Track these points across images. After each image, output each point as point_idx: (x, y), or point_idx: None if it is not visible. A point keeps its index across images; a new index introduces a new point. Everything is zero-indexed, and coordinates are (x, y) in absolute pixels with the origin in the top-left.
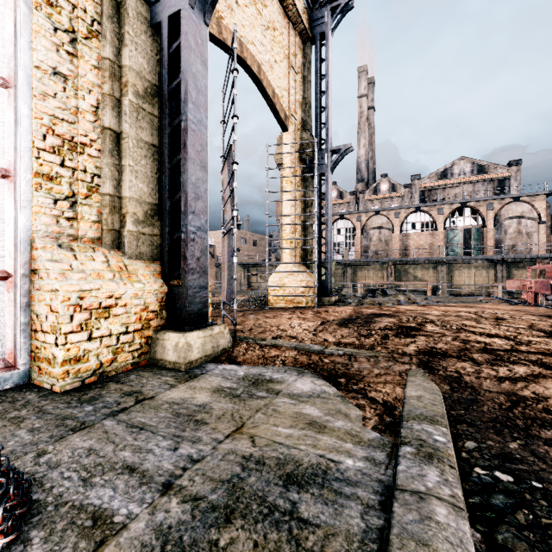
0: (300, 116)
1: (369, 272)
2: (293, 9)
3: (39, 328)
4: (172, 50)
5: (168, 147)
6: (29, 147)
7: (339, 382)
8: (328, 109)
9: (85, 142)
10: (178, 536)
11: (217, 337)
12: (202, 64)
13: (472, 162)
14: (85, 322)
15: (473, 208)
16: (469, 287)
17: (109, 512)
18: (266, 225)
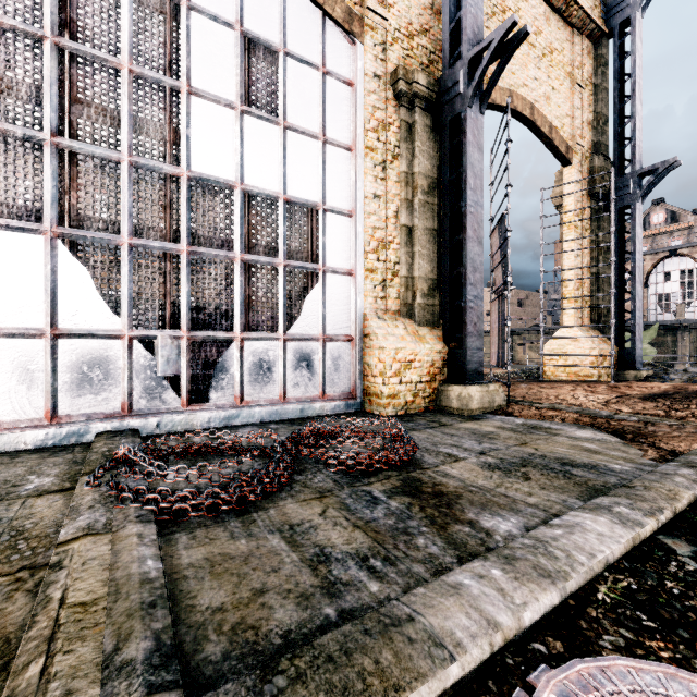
0: (589, 140)
1: None
2: (578, 14)
3: (369, 373)
4: (451, 148)
5: (448, 231)
6: (362, 253)
7: (624, 436)
8: (634, 119)
9: (390, 240)
10: (496, 465)
11: (493, 394)
12: (478, 151)
13: None
14: (398, 370)
15: None
16: None
17: (454, 455)
18: (541, 283)
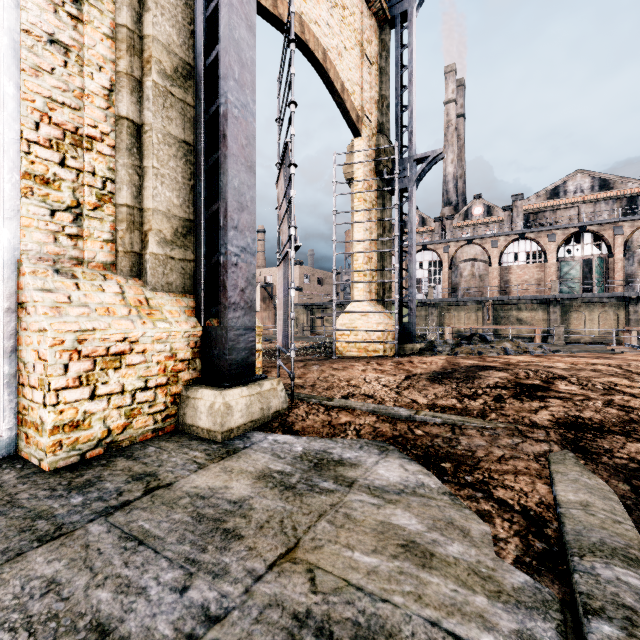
0: (376, 118)
1: (460, 315)
2: None
3: (26, 381)
4: (208, 13)
5: (203, 143)
6: (16, 139)
7: (442, 468)
8: (411, 107)
9: (94, 135)
10: None
11: (268, 396)
12: (247, 29)
13: (592, 176)
14: (86, 373)
15: (595, 233)
16: (591, 333)
17: None
18: (334, 254)
